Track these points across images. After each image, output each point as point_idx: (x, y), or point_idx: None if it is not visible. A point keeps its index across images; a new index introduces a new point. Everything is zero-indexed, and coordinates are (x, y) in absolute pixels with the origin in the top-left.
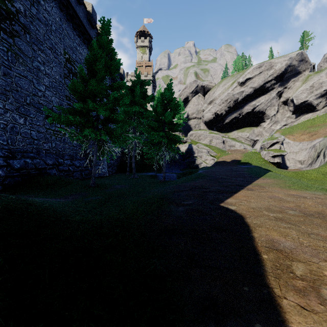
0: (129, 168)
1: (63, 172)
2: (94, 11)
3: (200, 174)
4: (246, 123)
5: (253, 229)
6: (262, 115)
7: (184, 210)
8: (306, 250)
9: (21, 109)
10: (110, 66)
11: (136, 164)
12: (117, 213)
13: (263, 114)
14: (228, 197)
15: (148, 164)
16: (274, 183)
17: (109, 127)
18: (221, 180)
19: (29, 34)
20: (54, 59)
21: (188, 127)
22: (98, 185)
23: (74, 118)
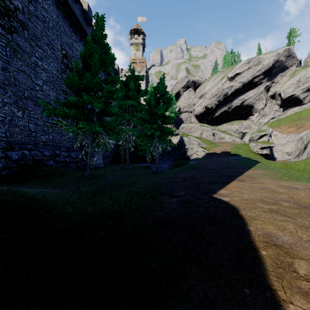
0: (123, 160)
1: (60, 163)
2: (90, 9)
3: (191, 165)
4: (235, 116)
5: (248, 222)
6: (250, 108)
7: (177, 201)
8: (306, 246)
9: (19, 103)
10: (105, 61)
11: (130, 156)
12: (110, 205)
13: (251, 107)
14: (220, 189)
15: (141, 156)
16: (264, 174)
17: (103, 120)
18: (212, 171)
19: (27, 31)
20: (52, 55)
21: (179, 121)
22: (93, 176)
23: (69, 111)
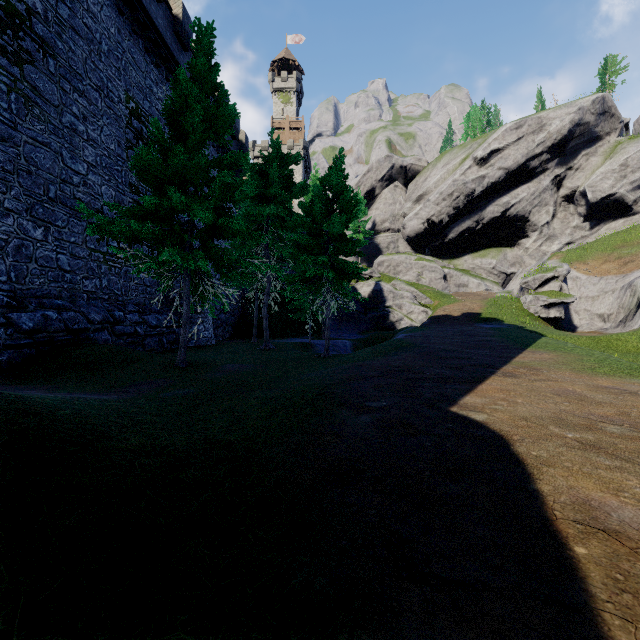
0: (257, 330)
1: (124, 337)
2: (188, 16)
3: (399, 342)
4: (489, 239)
5: (536, 472)
6: (522, 223)
7: (371, 422)
8: None
9: (38, 210)
10: (217, 121)
11: (271, 322)
12: (224, 429)
13: (524, 221)
14: (466, 393)
15: (295, 322)
16: (557, 360)
17: (214, 246)
18: (445, 354)
19: (55, 59)
20: (107, 110)
21: (374, 249)
22: (193, 365)
23: (141, 227)
